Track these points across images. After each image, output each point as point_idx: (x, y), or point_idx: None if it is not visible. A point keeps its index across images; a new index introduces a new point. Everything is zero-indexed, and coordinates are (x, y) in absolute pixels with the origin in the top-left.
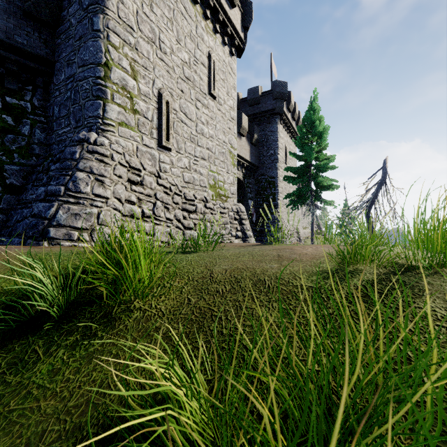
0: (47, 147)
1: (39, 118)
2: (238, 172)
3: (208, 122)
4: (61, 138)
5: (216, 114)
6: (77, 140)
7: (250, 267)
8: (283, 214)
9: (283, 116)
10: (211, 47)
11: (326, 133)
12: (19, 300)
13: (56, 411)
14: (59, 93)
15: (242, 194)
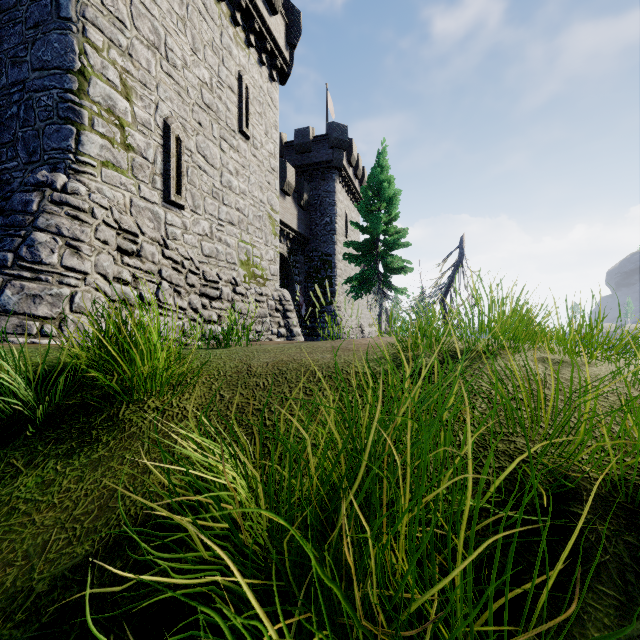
0: None
1: None
2: (281, 245)
3: (238, 172)
4: None
5: (249, 161)
6: (34, 182)
7: (298, 359)
8: (342, 305)
9: (343, 172)
10: (242, 66)
11: (397, 199)
12: None
13: (58, 521)
14: None
15: (287, 277)
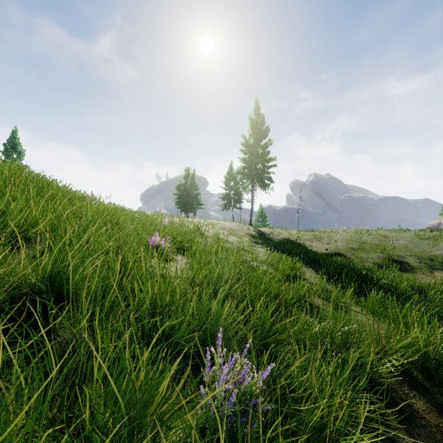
0: None
1: None
2: None
3: None
4: None
5: None
6: None
7: None
8: None
9: None
10: None
11: (24, 154)
12: None
13: None
14: None
15: None
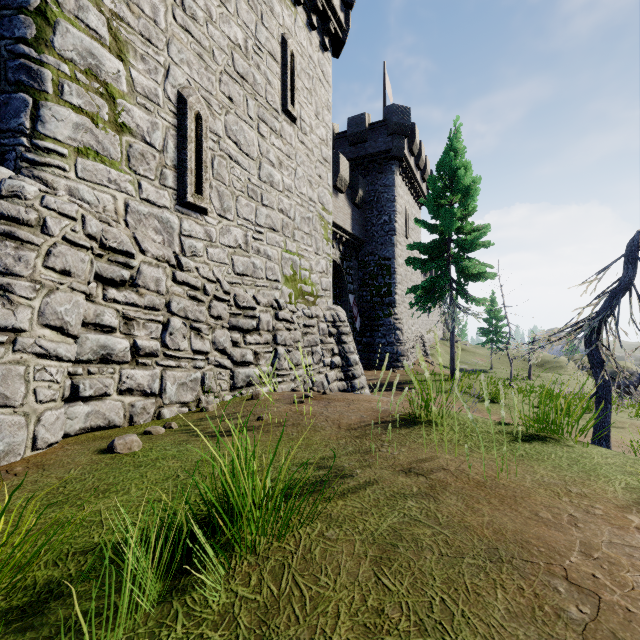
0: None
1: None
2: (333, 250)
3: (282, 163)
4: None
5: (296, 149)
6: None
7: None
8: (402, 316)
9: (404, 163)
10: (287, 28)
11: (476, 189)
12: None
13: None
14: None
15: (339, 285)
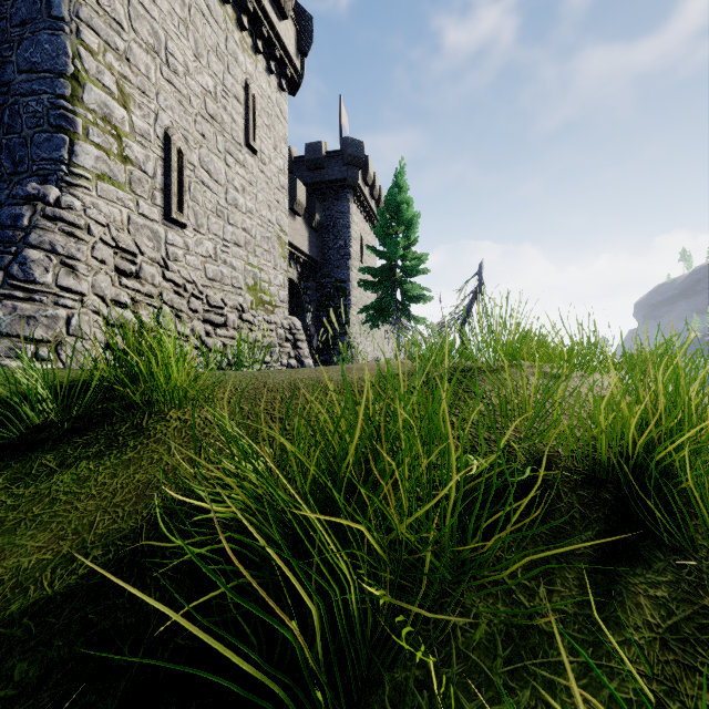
0: None
1: None
2: (291, 269)
3: (245, 189)
4: None
5: (257, 177)
6: (24, 195)
7: (313, 377)
8: (357, 336)
9: (358, 192)
10: (249, 74)
11: (416, 223)
12: (3, 412)
13: (99, 507)
14: None
15: (297, 304)
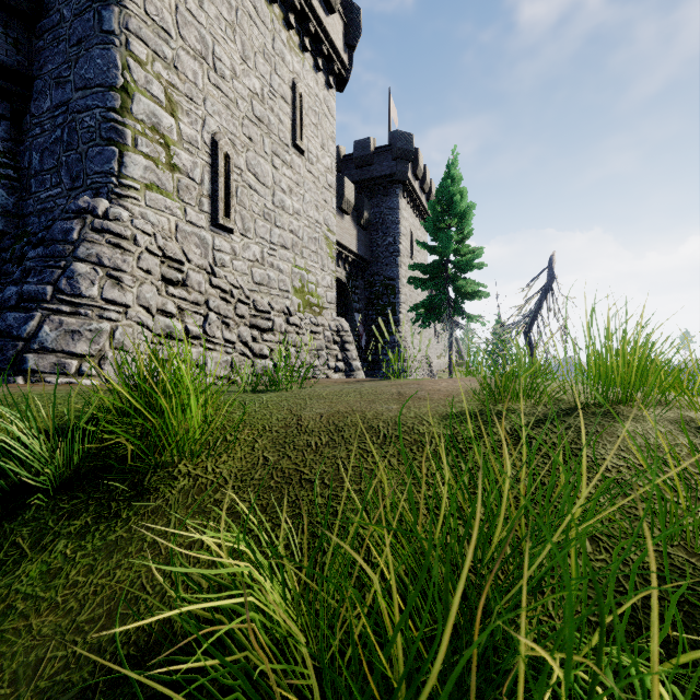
0: (20, 220)
1: (4, 170)
2: (339, 269)
3: (292, 190)
4: (44, 206)
5: (304, 177)
6: (75, 209)
7: (357, 410)
8: (407, 334)
9: (408, 186)
10: (296, 73)
11: (470, 214)
12: None
13: (58, 630)
14: (41, 131)
15: (345, 304)
